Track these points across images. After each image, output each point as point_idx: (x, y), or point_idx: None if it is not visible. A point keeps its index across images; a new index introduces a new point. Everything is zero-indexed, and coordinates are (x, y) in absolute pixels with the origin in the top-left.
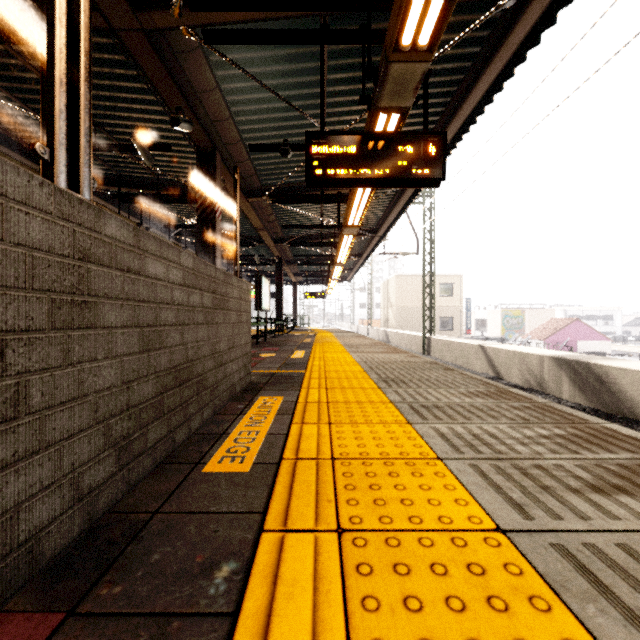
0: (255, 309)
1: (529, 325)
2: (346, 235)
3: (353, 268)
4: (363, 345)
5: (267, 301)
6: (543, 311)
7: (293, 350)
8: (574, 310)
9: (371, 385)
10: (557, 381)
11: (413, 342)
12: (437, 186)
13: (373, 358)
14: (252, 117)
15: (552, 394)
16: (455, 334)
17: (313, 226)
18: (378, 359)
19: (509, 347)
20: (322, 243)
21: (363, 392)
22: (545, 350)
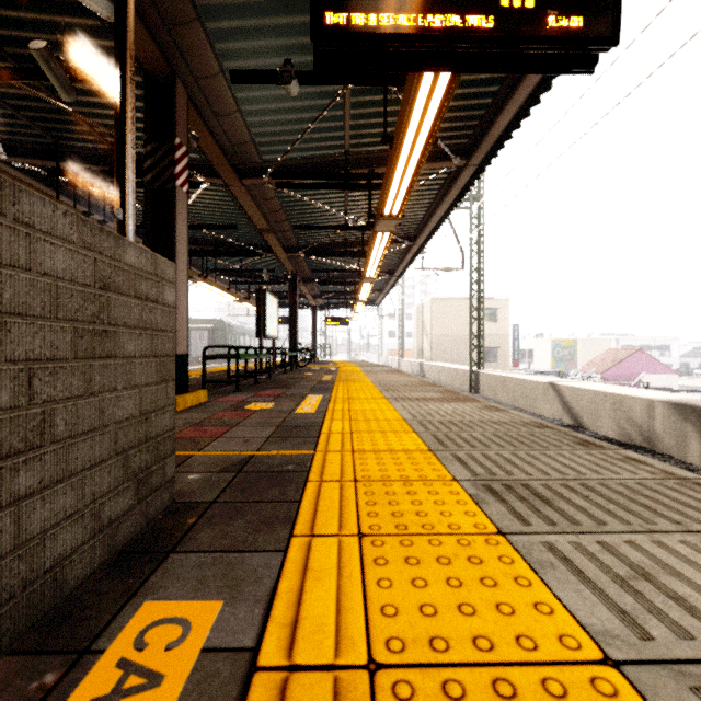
0: (257, 336)
1: (582, 356)
2: (380, 232)
3: (383, 289)
4: (404, 385)
5: (274, 326)
6: (598, 340)
7: (304, 395)
8: (627, 339)
9: (471, 513)
10: (678, 436)
11: (456, 377)
12: (589, 68)
13: (430, 412)
14: (234, 23)
15: (669, 454)
16: (500, 367)
17: (335, 227)
18: (440, 415)
19: (593, 386)
20: (346, 253)
21: (468, 560)
22: (647, 391)
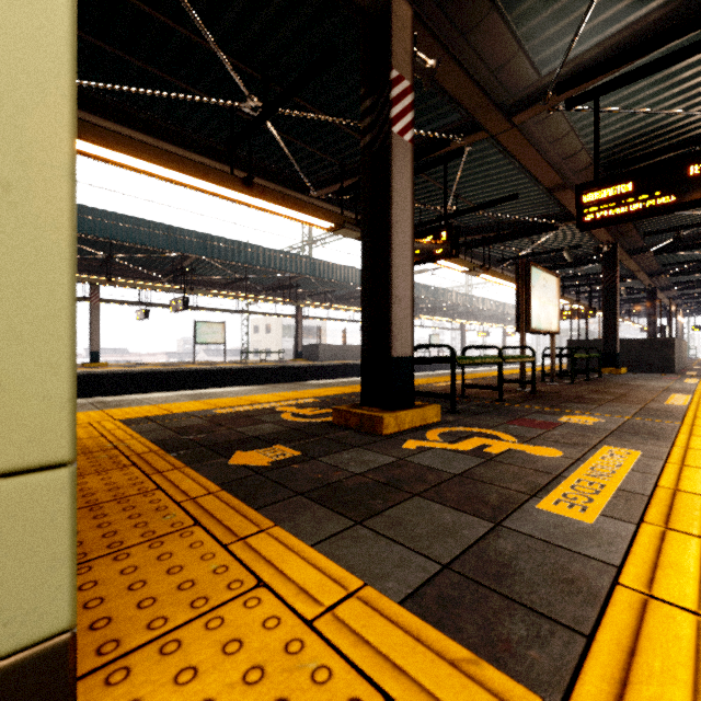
0: None
1: None
2: None
3: None
4: None
5: None
6: None
7: (694, 364)
8: None
9: None
10: None
11: None
12: None
13: None
14: None
15: None
16: None
17: None
18: None
19: None
20: None
21: None
22: None
